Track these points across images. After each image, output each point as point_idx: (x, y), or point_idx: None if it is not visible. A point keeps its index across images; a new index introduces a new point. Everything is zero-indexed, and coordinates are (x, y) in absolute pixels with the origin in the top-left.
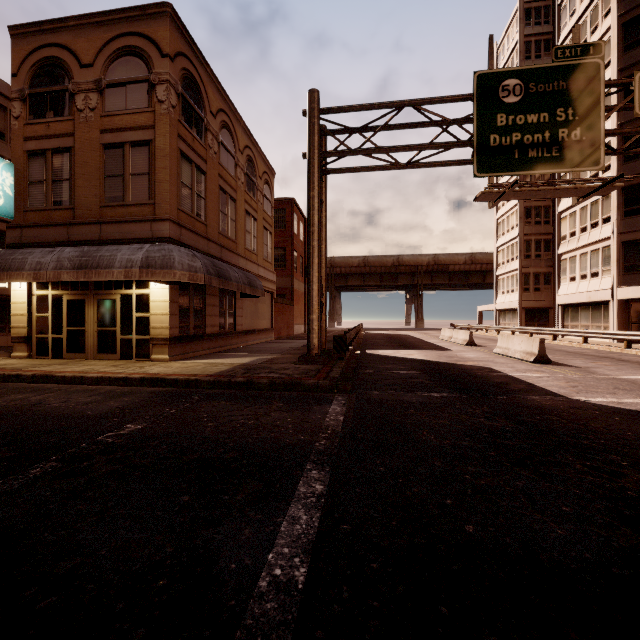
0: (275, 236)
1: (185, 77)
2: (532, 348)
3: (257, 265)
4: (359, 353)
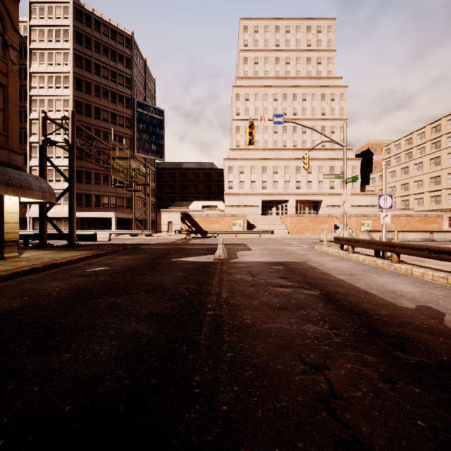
0: None
1: None
2: (105, 236)
3: None
4: None
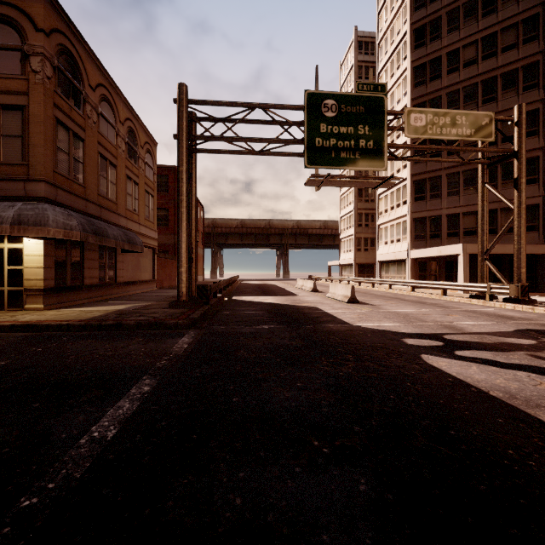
0: (159, 198)
1: (62, 52)
2: (347, 292)
3: (138, 224)
4: (226, 299)
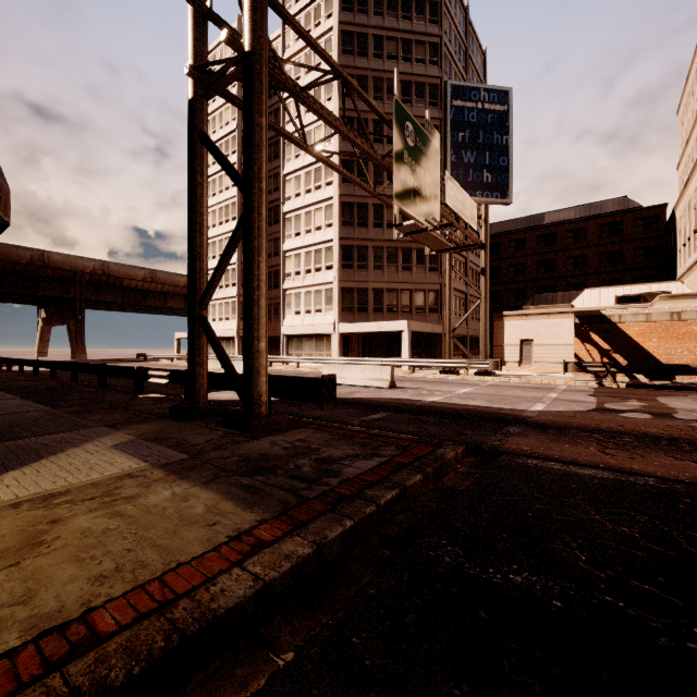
0: None
1: None
2: (382, 375)
3: None
4: None
